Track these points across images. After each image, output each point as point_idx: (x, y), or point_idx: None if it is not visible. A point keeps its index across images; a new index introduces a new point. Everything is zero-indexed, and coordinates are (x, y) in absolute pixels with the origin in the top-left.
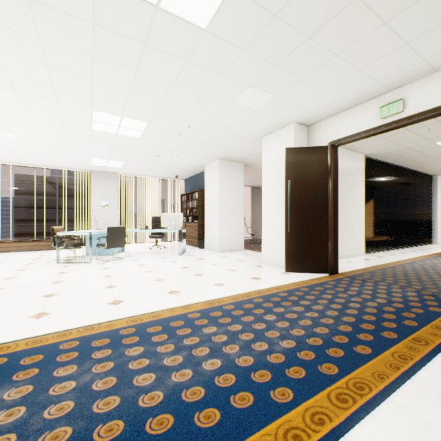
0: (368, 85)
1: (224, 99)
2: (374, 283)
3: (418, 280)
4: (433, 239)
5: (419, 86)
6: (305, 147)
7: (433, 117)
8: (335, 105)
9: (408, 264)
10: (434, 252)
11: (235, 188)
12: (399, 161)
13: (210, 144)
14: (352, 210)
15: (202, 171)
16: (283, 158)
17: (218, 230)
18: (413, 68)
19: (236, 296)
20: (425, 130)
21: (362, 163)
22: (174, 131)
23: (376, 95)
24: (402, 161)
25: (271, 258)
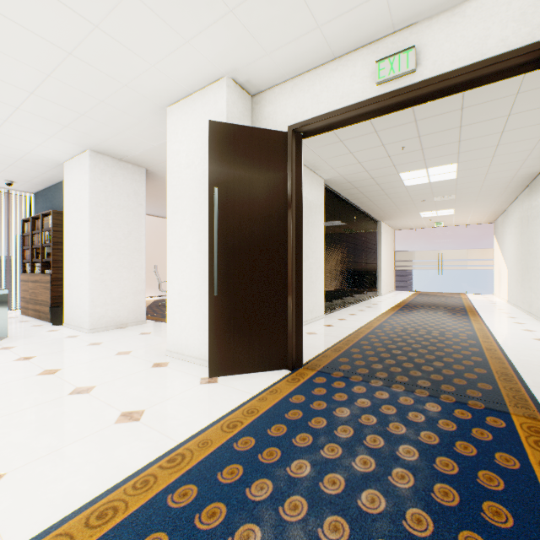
0: None
1: None
2: (366, 385)
3: (413, 363)
4: (378, 290)
5: (443, 26)
6: (248, 127)
7: (458, 90)
8: (302, 45)
9: (379, 329)
10: (388, 307)
11: (128, 211)
12: (356, 197)
13: (49, 99)
14: (311, 255)
15: None
16: (207, 148)
17: (89, 289)
18: None
19: None
20: (399, 149)
21: (322, 191)
22: None
23: (371, 38)
24: (359, 198)
25: (185, 345)
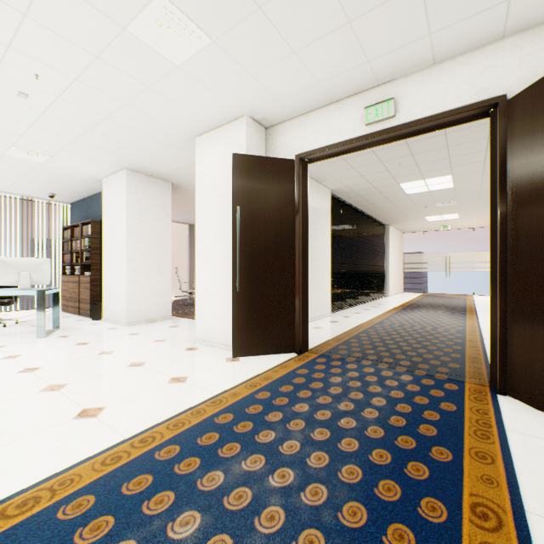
0: (355, 65)
1: (105, 15)
2: (357, 363)
3: (400, 349)
4: (385, 292)
5: (415, 83)
6: (263, 157)
7: (428, 131)
8: (307, 95)
9: (378, 325)
10: (392, 307)
11: (157, 221)
12: (362, 204)
13: (102, 134)
14: (318, 259)
15: (101, 191)
16: (230, 172)
17: (126, 288)
18: (413, 47)
19: (117, 450)
20: (396, 164)
21: (328, 200)
22: (4, 83)
23: (361, 89)
24: (365, 204)
25: (212, 334)
